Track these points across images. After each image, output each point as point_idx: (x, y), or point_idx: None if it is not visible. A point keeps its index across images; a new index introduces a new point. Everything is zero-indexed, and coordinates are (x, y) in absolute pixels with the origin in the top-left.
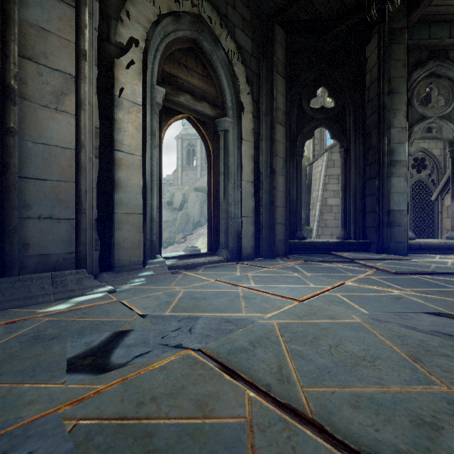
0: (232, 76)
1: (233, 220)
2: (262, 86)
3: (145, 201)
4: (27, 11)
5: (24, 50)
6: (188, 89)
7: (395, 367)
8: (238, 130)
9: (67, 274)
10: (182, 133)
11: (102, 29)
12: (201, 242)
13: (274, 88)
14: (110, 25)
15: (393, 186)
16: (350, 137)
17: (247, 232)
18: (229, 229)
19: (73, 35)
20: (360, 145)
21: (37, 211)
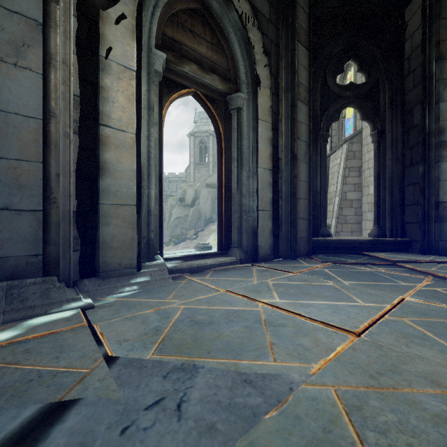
0: (246, 43)
1: (247, 214)
2: (282, 58)
3: (139, 190)
4: None
5: None
6: (194, 58)
7: None
8: (254, 108)
9: (28, 284)
10: (194, 131)
11: None
12: (212, 238)
13: (295, 59)
14: None
15: (443, 173)
16: (384, 117)
17: (264, 228)
18: (243, 225)
19: None
20: (397, 126)
21: None
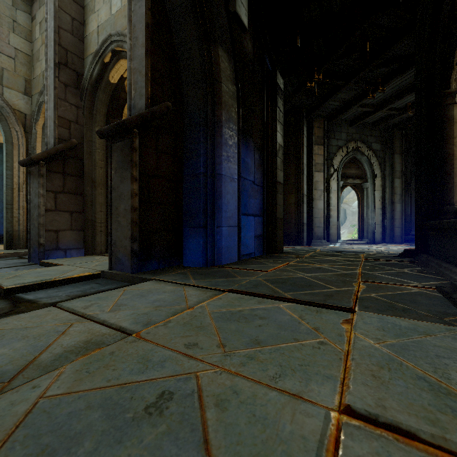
0: (370, 165)
1: (370, 226)
2: (386, 162)
3: (337, 221)
4: (315, 179)
5: (314, 188)
6: (350, 175)
7: (402, 251)
8: (373, 187)
9: (322, 241)
10: None
11: (327, 172)
12: None
13: (393, 162)
14: (328, 170)
15: None
16: None
17: (377, 231)
18: (368, 230)
19: (323, 180)
20: None
21: (316, 225)
